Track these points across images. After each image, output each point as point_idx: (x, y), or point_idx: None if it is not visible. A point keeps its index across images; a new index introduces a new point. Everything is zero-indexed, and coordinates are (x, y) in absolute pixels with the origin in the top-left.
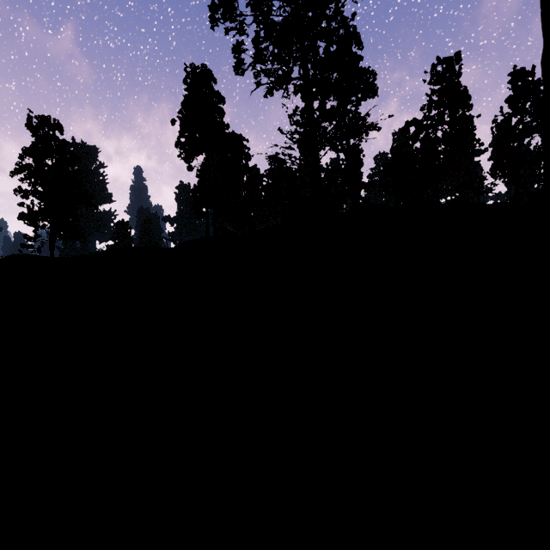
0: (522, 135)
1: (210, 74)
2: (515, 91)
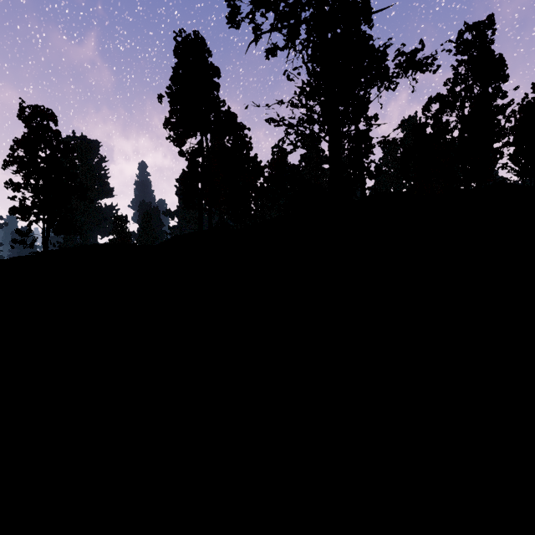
0: None
1: (203, 43)
2: None
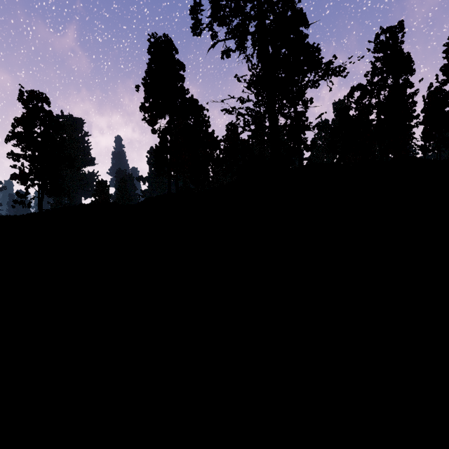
0: None
1: (171, 43)
2: None
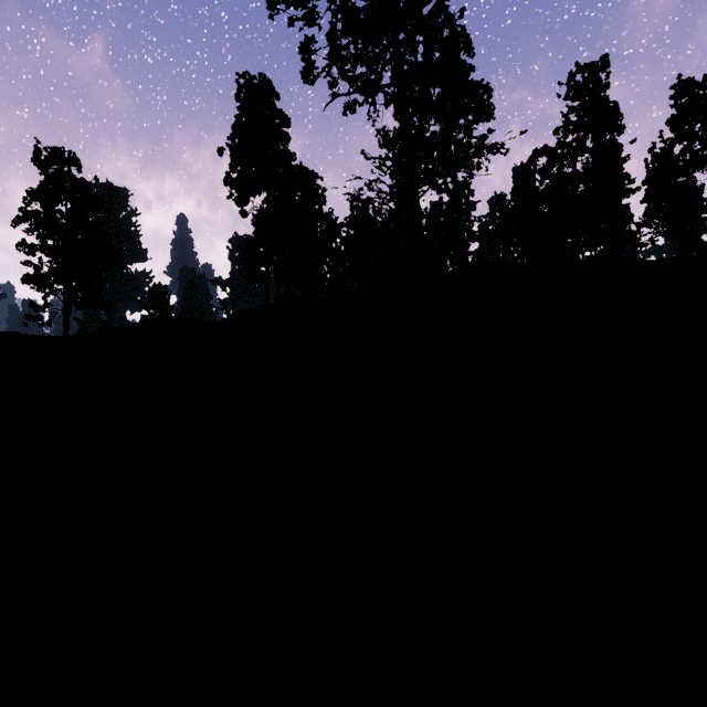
0: (689, 168)
1: (270, 86)
2: (679, 109)
